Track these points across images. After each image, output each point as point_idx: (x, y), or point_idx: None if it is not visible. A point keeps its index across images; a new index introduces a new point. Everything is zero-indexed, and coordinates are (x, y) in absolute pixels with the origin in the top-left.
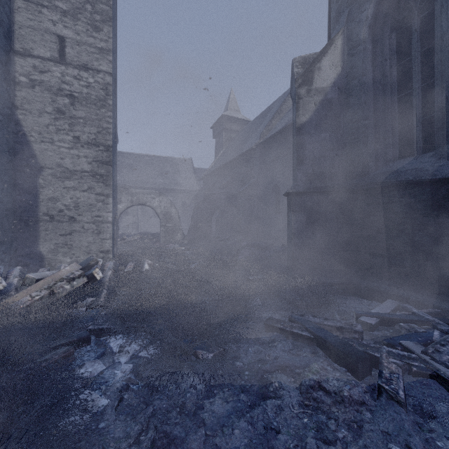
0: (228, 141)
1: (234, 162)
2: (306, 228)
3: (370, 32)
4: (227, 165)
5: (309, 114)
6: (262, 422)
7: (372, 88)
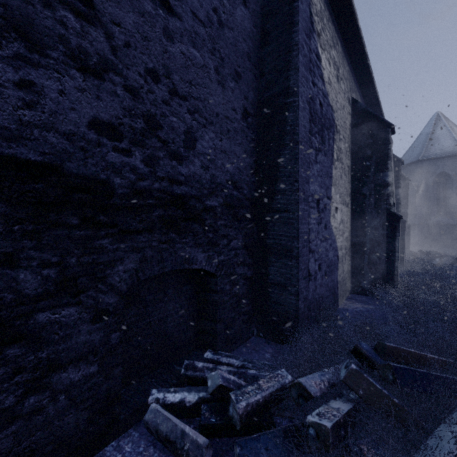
0: None
1: None
2: (418, 234)
3: (432, 184)
4: None
5: (418, 201)
6: None
7: (432, 198)
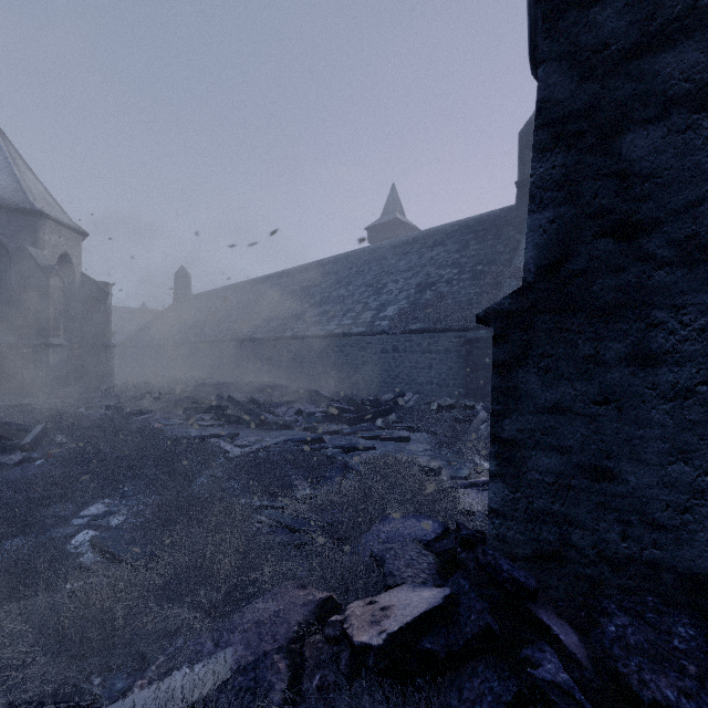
0: None
1: None
2: None
3: None
4: None
5: None
6: None
7: None
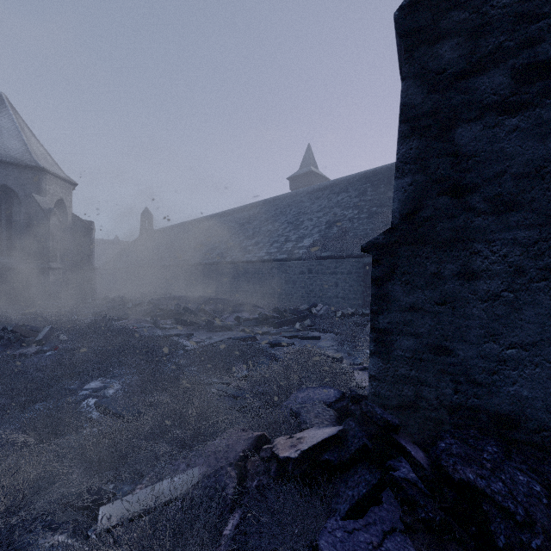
0: None
1: None
2: None
3: None
4: None
5: None
6: None
7: None
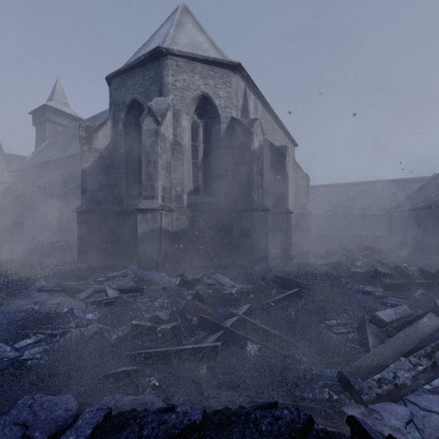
0: (53, 134)
1: (57, 162)
2: (87, 234)
3: (124, 127)
4: (49, 163)
5: (90, 163)
6: (14, 316)
7: (125, 157)
